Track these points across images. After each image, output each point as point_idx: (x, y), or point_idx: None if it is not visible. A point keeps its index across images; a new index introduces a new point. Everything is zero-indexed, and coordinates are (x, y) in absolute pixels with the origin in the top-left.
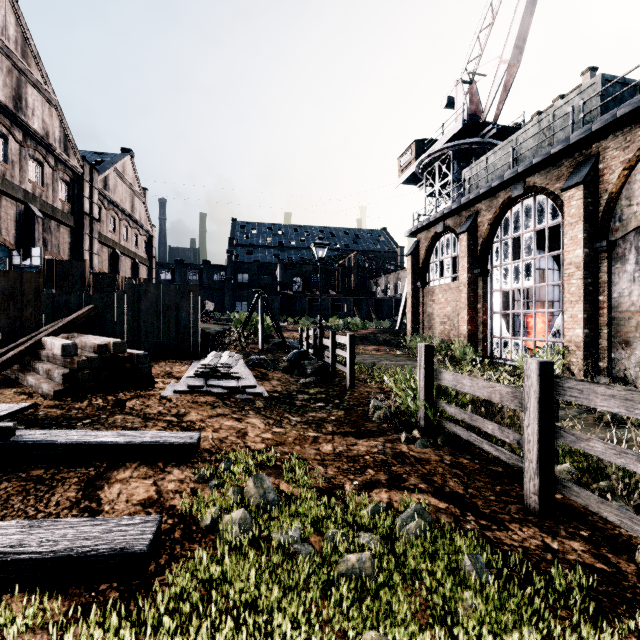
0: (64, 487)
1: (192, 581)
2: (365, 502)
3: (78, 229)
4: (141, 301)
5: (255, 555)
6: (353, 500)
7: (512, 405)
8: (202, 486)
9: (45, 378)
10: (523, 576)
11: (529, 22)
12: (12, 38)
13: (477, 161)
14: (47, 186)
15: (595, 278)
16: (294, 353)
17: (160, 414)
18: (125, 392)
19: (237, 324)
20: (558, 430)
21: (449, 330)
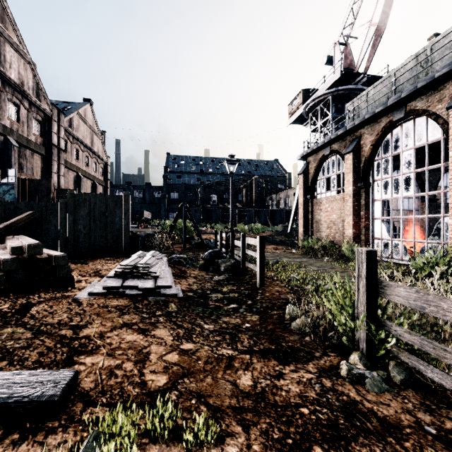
0: None
1: None
2: None
3: (48, 157)
4: (81, 208)
5: None
6: None
7: None
8: None
9: None
10: None
11: None
12: None
13: (358, 96)
14: (23, 123)
15: None
16: (209, 252)
17: (58, 325)
18: (41, 293)
19: (167, 228)
20: None
21: (334, 233)
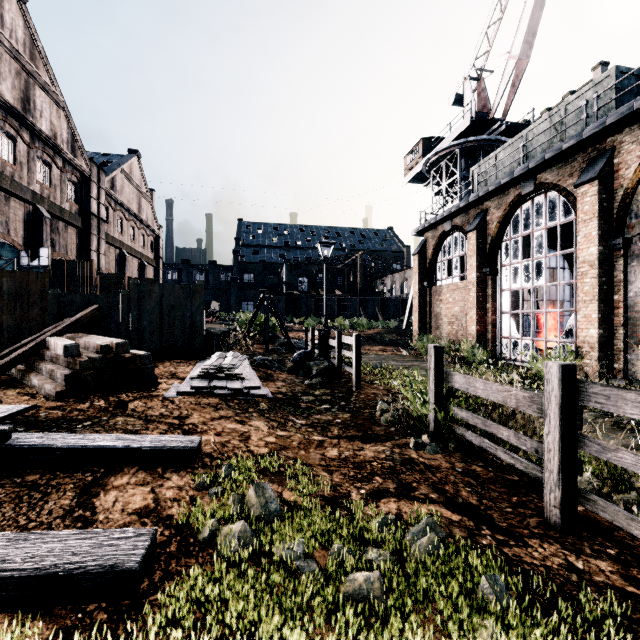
0: (59, 494)
1: (186, 601)
2: (373, 513)
3: (85, 230)
4: (146, 301)
5: (255, 573)
6: (360, 511)
7: (529, 411)
8: (202, 494)
9: (48, 379)
10: (546, 600)
11: (539, 16)
12: (20, 40)
13: (486, 158)
14: (55, 187)
15: (610, 277)
16: (299, 353)
17: (162, 416)
18: (128, 393)
19: (242, 324)
20: (581, 439)
21: (457, 330)
